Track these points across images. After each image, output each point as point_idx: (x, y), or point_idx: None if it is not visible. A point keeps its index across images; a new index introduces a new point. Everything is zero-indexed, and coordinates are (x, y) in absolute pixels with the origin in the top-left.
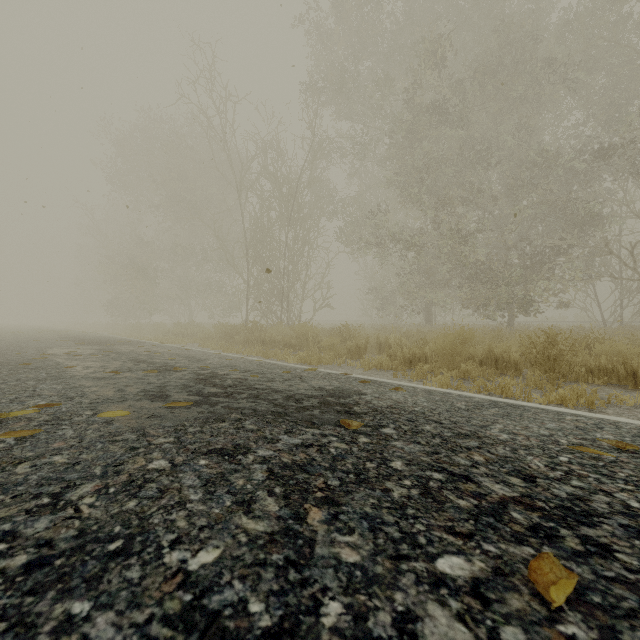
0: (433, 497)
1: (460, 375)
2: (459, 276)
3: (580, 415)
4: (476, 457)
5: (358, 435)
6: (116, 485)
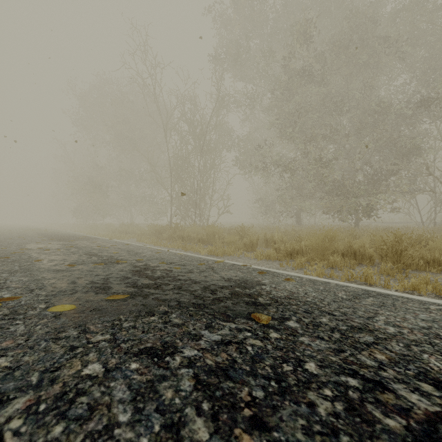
0: (359, 415)
1: (329, 265)
2: (320, 191)
3: (439, 304)
4: (378, 356)
5: (268, 329)
6: (48, 399)
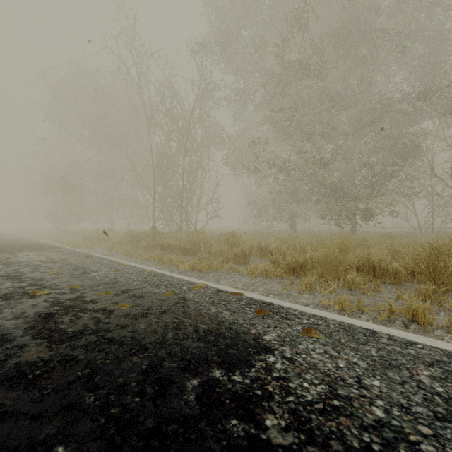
0: None
1: (346, 285)
2: (316, 194)
3: None
4: None
5: None
6: None
